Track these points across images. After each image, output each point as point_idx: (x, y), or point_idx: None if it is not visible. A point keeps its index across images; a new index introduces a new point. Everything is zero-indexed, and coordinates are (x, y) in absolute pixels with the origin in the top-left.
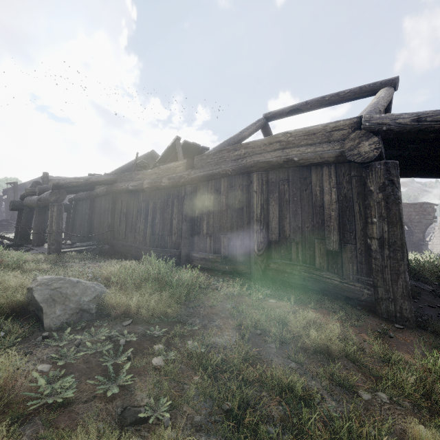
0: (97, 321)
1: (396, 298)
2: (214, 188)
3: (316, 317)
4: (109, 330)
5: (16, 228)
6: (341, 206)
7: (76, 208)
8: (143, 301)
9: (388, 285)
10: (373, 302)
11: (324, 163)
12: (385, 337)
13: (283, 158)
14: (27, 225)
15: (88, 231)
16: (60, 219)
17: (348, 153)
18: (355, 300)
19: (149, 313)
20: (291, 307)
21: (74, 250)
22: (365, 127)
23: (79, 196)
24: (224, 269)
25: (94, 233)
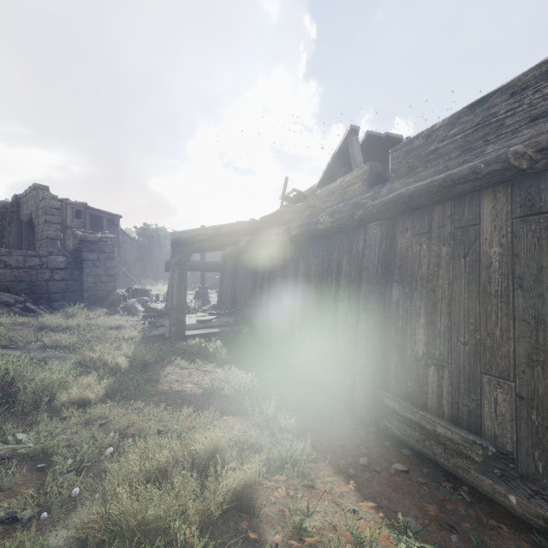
0: None
1: None
2: (451, 224)
3: None
4: None
5: None
6: None
7: (224, 268)
8: None
9: None
10: None
11: None
12: None
13: None
14: None
15: (231, 301)
16: (182, 289)
17: None
18: None
19: None
20: None
21: (201, 334)
22: None
23: (225, 253)
24: (498, 499)
25: (237, 304)
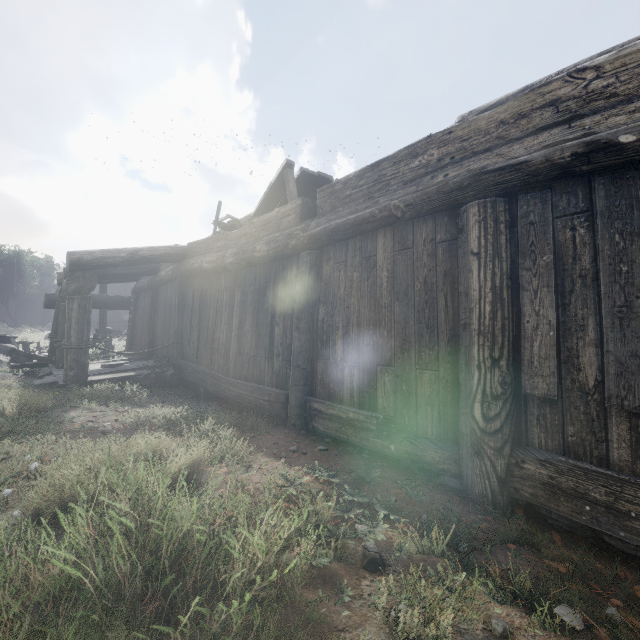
0: None
1: None
2: (359, 255)
3: None
4: None
5: None
6: None
7: (137, 304)
8: None
9: None
10: None
11: None
12: None
13: (573, 145)
14: None
15: (149, 342)
16: (84, 324)
17: None
18: None
19: None
20: None
21: (111, 378)
22: None
23: (140, 285)
24: (385, 451)
25: (157, 346)
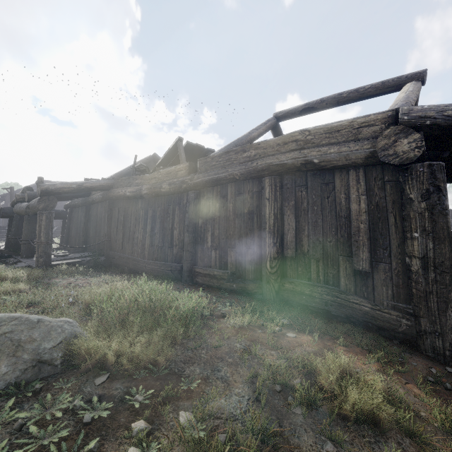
0: (60, 379)
1: (444, 332)
2: (219, 195)
3: (350, 363)
4: (71, 397)
5: (7, 237)
6: (372, 217)
7: (72, 216)
8: (125, 346)
9: (434, 316)
10: (414, 336)
11: (350, 166)
12: (439, 389)
13: (301, 160)
14: (18, 234)
15: (83, 240)
16: (49, 229)
17: (381, 153)
18: (390, 332)
19: (133, 363)
20: (315, 344)
21: (66, 263)
22: (403, 121)
23: (74, 203)
24: (231, 288)
25: (90, 243)
